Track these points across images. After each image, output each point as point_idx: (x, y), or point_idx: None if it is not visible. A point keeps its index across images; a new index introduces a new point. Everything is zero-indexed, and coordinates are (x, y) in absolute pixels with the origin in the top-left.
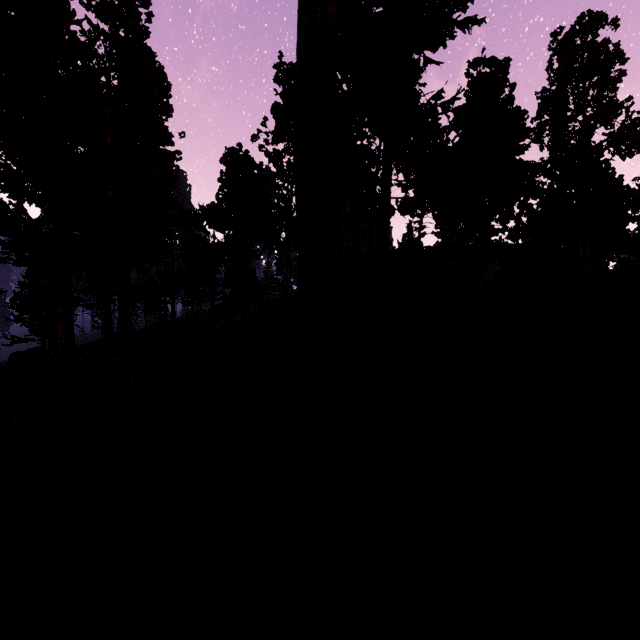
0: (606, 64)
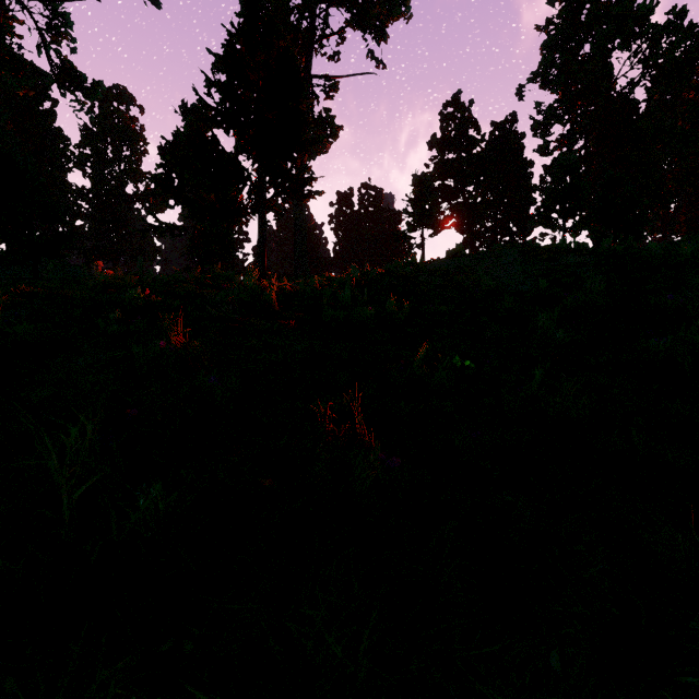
0: (135, 138)
